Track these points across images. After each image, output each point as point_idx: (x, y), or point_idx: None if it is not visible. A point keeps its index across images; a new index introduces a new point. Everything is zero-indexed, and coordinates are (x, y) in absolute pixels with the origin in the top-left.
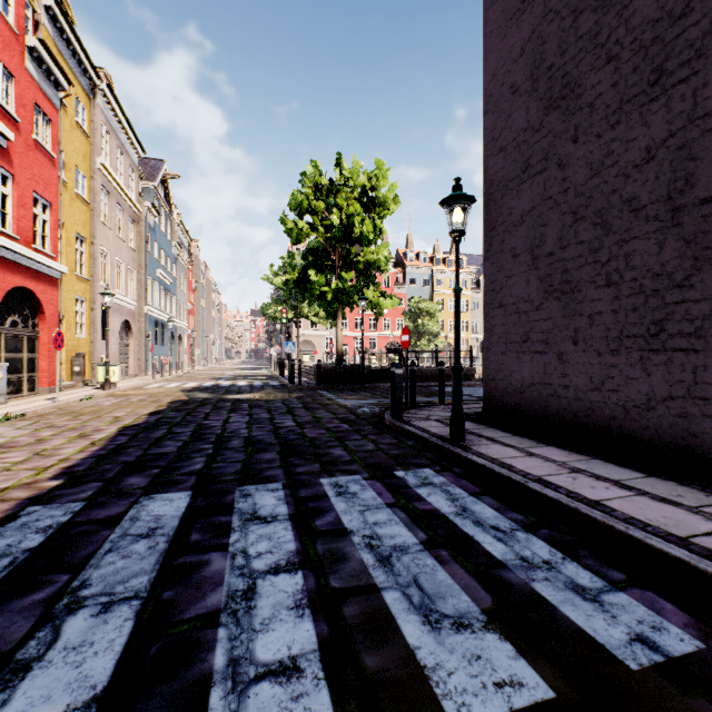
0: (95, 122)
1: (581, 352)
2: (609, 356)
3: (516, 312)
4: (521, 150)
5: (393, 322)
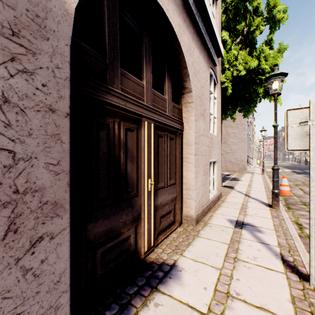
0: None
1: None
2: None
3: None
4: None
5: None
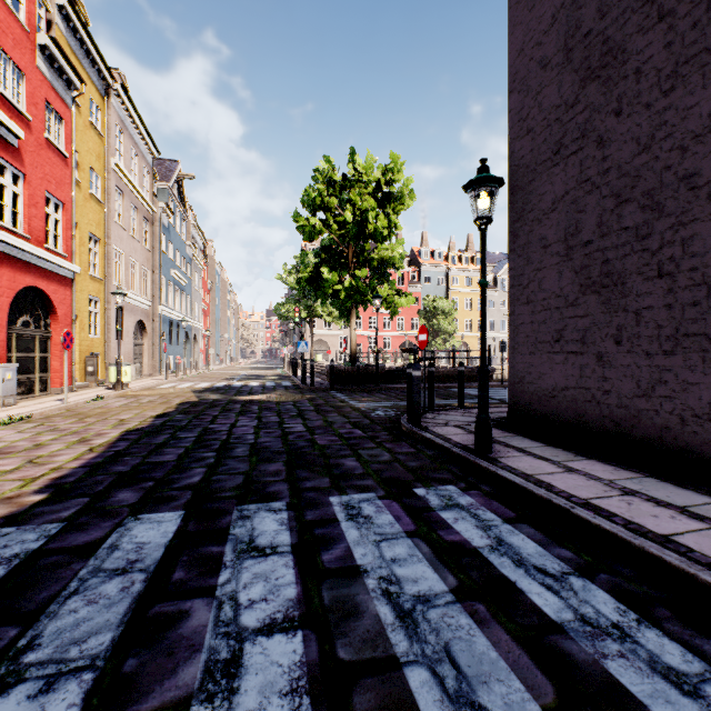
0: (109, 123)
1: (625, 352)
2: (661, 357)
3: (547, 308)
4: (552, 130)
5: (407, 321)
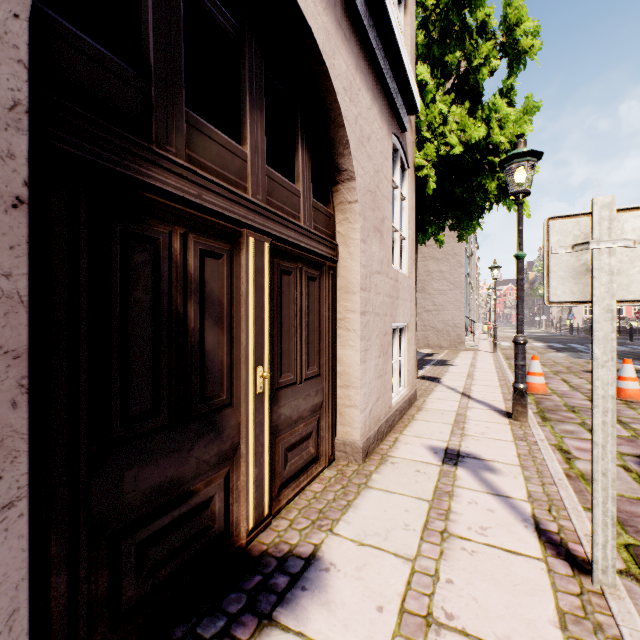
0: None
1: None
2: None
3: None
4: None
5: None
